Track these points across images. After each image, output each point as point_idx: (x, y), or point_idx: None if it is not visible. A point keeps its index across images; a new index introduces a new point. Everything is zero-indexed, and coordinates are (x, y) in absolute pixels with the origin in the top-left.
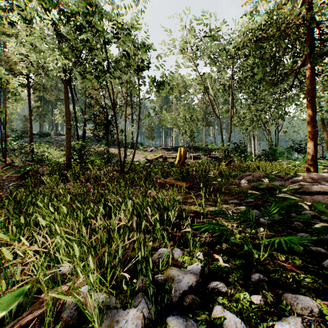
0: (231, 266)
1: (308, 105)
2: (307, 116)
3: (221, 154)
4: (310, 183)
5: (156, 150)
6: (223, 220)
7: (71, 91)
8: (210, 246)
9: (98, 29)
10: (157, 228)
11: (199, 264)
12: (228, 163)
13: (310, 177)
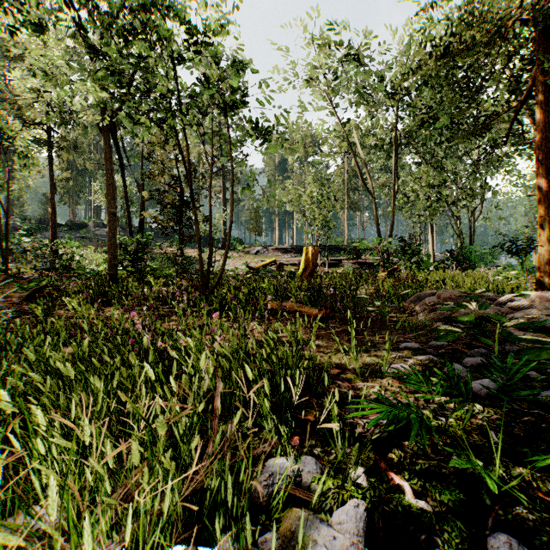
0: (433, 507)
1: (540, 169)
2: (538, 189)
3: (376, 258)
4: (548, 309)
5: (265, 252)
6: (395, 384)
7: (119, 150)
8: (377, 449)
9: (162, 36)
10: (265, 411)
11: (360, 504)
12: (390, 274)
13: (546, 299)
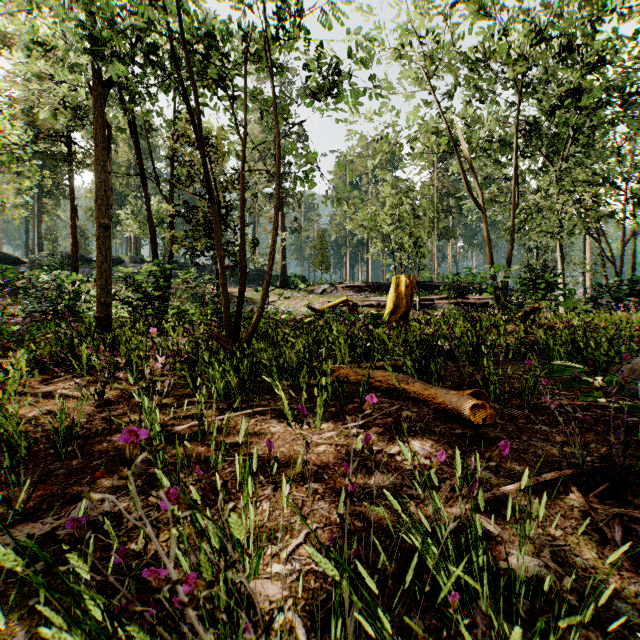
0: None
1: None
2: None
3: (482, 297)
4: None
5: (333, 291)
6: None
7: (137, 152)
8: None
9: None
10: None
11: None
12: (524, 318)
13: None
